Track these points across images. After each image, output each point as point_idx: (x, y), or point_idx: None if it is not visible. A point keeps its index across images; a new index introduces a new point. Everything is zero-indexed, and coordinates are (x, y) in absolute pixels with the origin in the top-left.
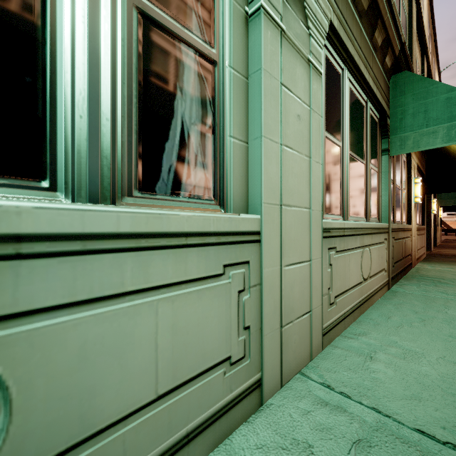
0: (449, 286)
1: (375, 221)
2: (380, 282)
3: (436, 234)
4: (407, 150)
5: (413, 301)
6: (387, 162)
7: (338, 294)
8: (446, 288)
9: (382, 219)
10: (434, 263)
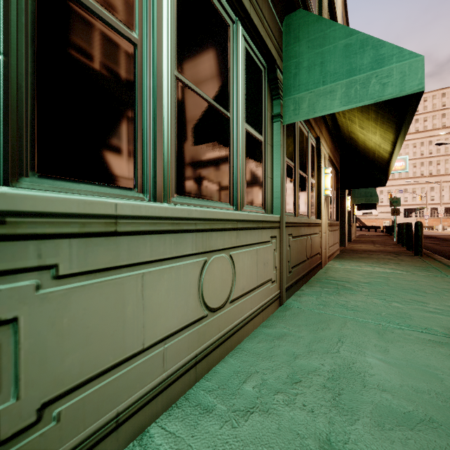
0: (352, 294)
1: (258, 211)
2: (262, 301)
3: (351, 230)
4: (302, 116)
5: (302, 328)
6: (278, 131)
7: (70, 388)
8: (348, 297)
9: (274, 210)
10: (345, 260)
